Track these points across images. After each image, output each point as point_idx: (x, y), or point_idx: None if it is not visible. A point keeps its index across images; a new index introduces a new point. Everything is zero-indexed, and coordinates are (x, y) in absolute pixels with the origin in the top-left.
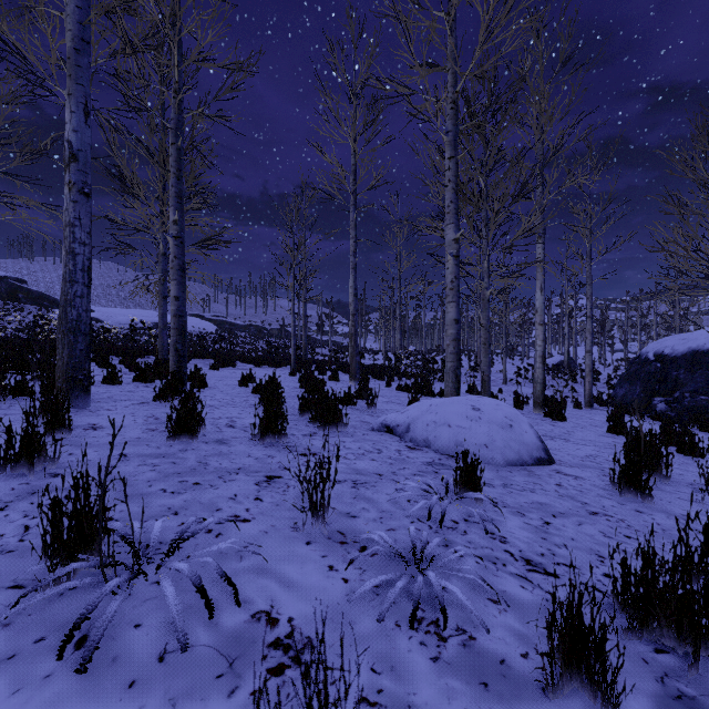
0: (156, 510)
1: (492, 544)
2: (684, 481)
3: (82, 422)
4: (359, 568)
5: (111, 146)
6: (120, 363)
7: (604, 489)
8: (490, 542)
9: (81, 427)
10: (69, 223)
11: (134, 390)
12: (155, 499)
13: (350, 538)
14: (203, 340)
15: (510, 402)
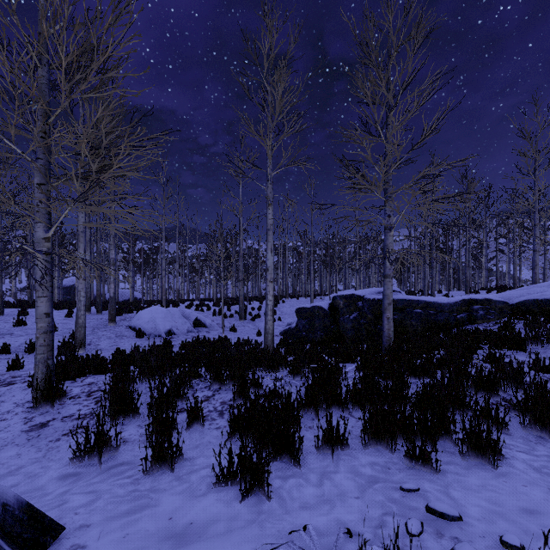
0: None
1: None
2: None
3: None
4: None
5: None
6: None
7: None
8: None
9: None
10: None
11: None
12: None
13: None
14: None
15: None
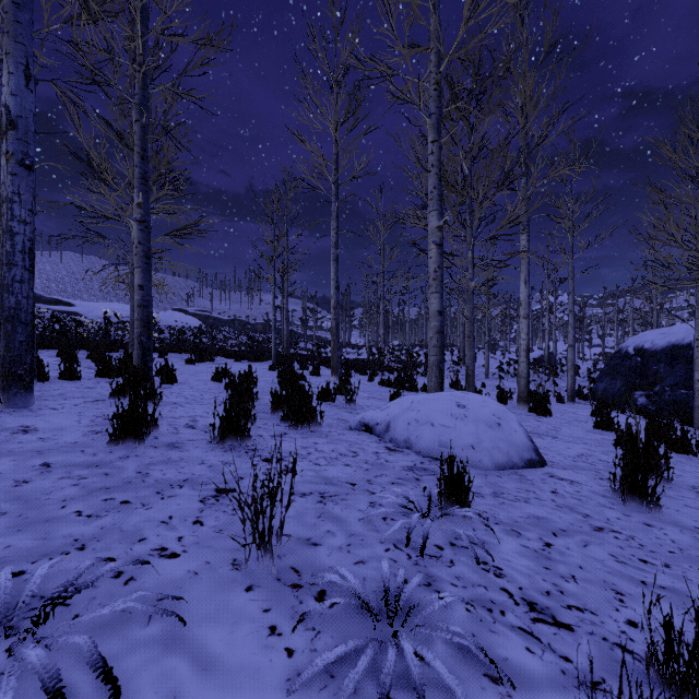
0: (57, 543)
1: (485, 579)
2: (684, 483)
3: (14, 424)
4: (311, 629)
5: (76, 128)
6: (88, 358)
7: (604, 496)
8: (482, 576)
9: (10, 429)
10: (6, 198)
11: (93, 386)
12: (62, 526)
13: (306, 579)
14: (182, 334)
15: (493, 397)
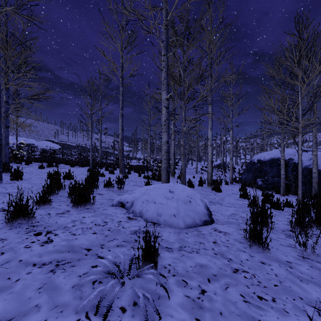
0: None
1: None
2: (279, 228)
3: None
4: None
5: None
6: None
7: (241, 242)
8: None
9: None
10: None
11: None
12: None
13: None
14: (44, 152)
15: (197, 183)
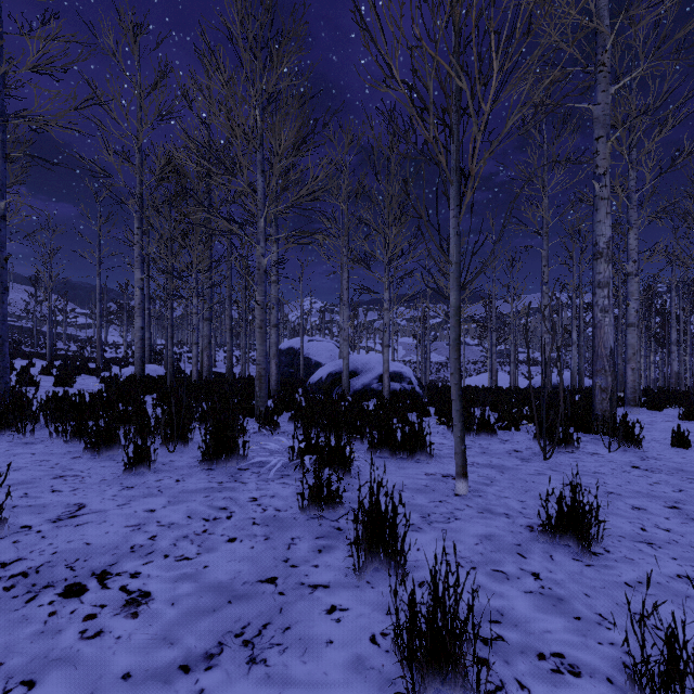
0: None
1: None
2: None
3: None
4: None
5: None
6: None
7: None
8: None
9: None
10: None
11: None
12: None
13: None
14: None
15: None
